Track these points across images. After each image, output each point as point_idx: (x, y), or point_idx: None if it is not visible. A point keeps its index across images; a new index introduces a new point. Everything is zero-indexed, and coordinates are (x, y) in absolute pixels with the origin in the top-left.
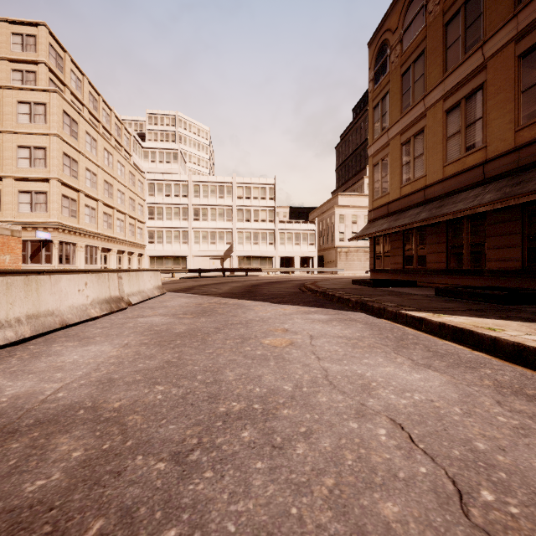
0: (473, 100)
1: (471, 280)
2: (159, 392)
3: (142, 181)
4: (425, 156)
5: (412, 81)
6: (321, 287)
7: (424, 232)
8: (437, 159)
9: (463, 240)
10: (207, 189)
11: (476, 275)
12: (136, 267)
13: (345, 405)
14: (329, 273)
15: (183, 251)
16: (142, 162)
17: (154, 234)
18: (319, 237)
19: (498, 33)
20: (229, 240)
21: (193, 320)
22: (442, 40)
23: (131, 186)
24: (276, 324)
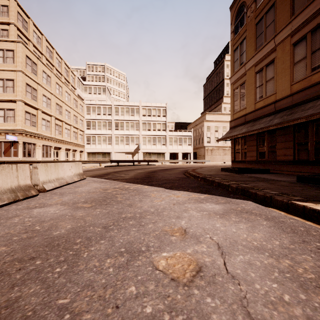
0: (318, 32)
1: (315, 169)
2: None
3: (82, 105)
4: (275, 79)
5: (264, 27)
6: (200, 174)
7: (274, 134)
8: (285, 80)
9: (308, 139)
10: (123, 110)
11: None
12: (78, 159)
13: None
14: (200, 163)
15: (108, 149)
16: (83, 94)
17: (90, 139)
18: (194, 140)
19: None
20: (137, 142)
21: (87, 211)
22: None
23: (74, 108)
24: (172, 219)
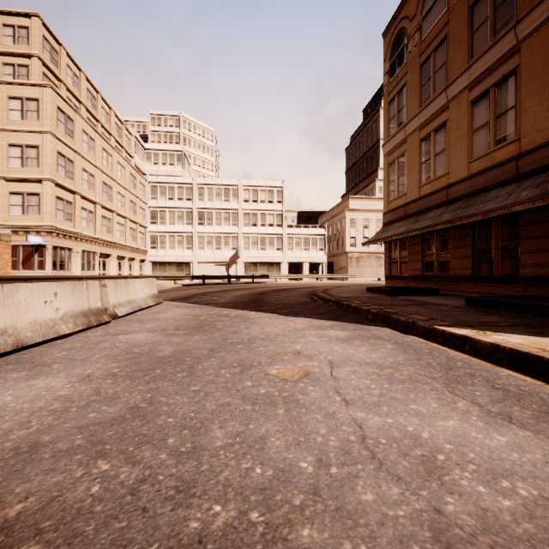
0: (504, 88)
1: (501, 289)
2: (98, 476)
3: (144, 183)
4: (448, 152)
5: (432, 71)
6: (333, 296)
7: (446, 235)
8: (461, 155)
9: (492, 244)
10: (212, 192)
11: (508, 282)
12: (138, 274)
13: (408, 514)
14: (339, 280)
15: (187, 257)
16: (145, 165)
17: (156, 239)
18: (329, 242)
19: (535, 11)
20: (234, 246)
21: (184, 338)
22: (467, 24)
23: (131, 188)
24: (286, 344)
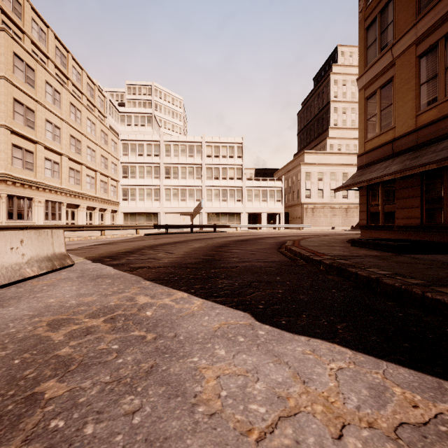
0: None
1: None
2: None
3: (116, 141)
4: None
5: None
6: (319, 253)
7: None
8: None
9: None
10: (177, 149)
11: None
12: (109, 223)
13: None
14: (295, 229)
15: (155, 208)
16: (119, 126)
17: (128, 192)
18: (284, 194)
19: None
20: (198, 197)
21: None
22: None
23: (103, 144)
24: None
